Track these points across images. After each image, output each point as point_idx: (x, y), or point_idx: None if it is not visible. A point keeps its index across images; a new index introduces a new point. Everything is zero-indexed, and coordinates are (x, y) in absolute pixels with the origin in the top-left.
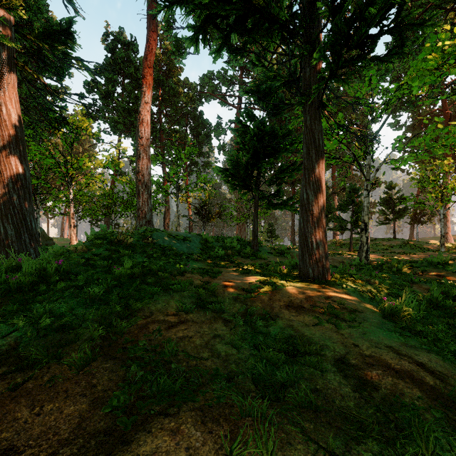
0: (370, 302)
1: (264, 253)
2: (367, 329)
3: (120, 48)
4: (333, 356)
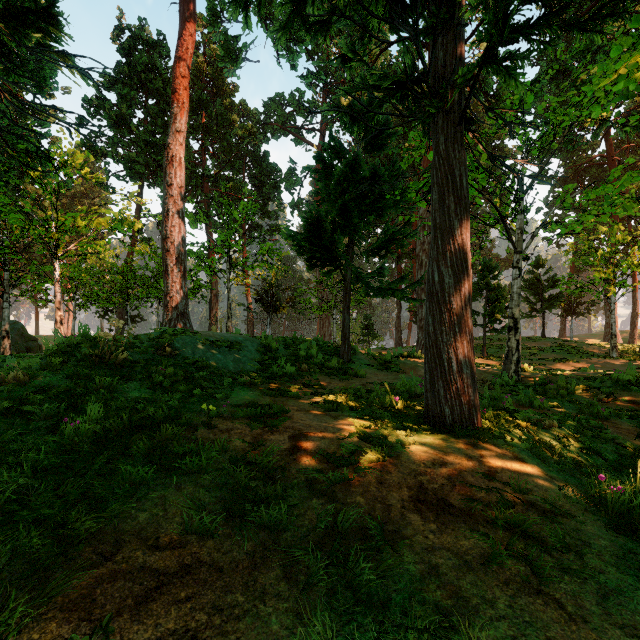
0: (560, 473)
1: (360, 365)
2: (604, 578)
3: (140, 50)
4: None
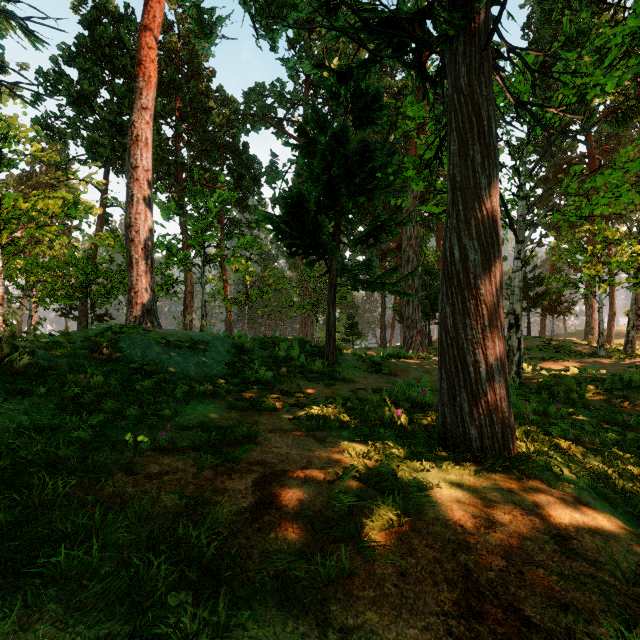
0: (639, 522)
1: (347, 367)
2: None
3: (105, 23)
4: None
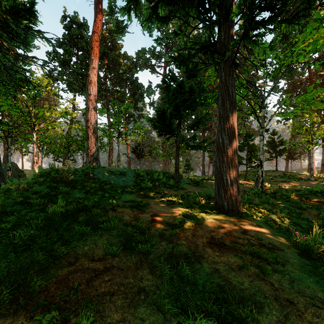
0: (279, 233)
1: (184, 183)
2: (293, 274)
3: (74, 28)
4: (272, 323)
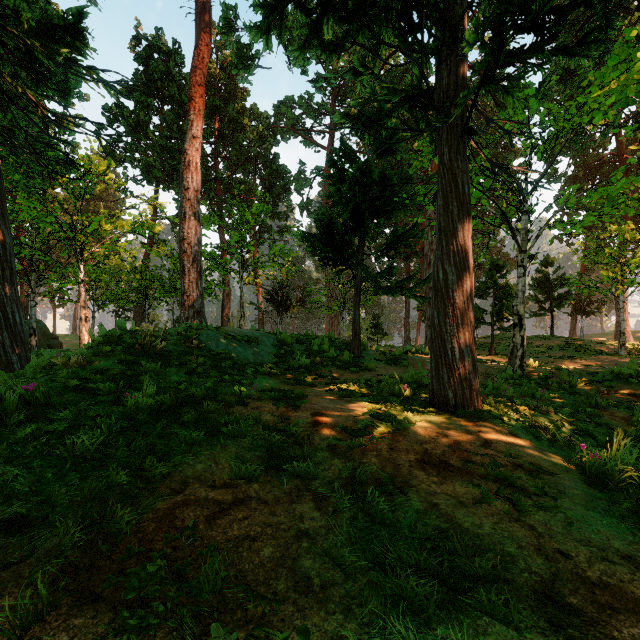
0: (551, 447)
1: (370, 360)
2: (571, 513)
3: (156, 59)
4: (531, 585)
